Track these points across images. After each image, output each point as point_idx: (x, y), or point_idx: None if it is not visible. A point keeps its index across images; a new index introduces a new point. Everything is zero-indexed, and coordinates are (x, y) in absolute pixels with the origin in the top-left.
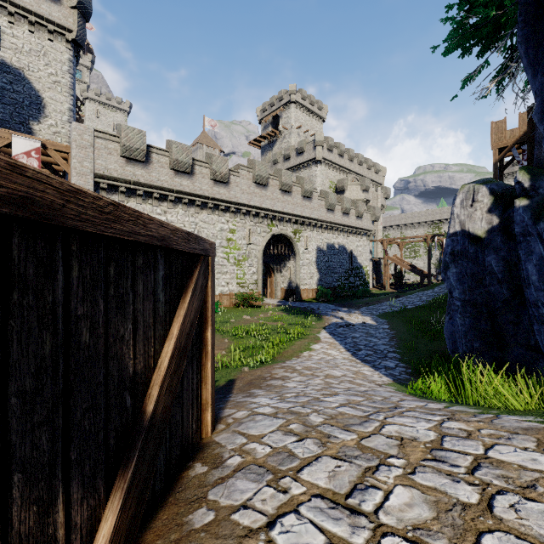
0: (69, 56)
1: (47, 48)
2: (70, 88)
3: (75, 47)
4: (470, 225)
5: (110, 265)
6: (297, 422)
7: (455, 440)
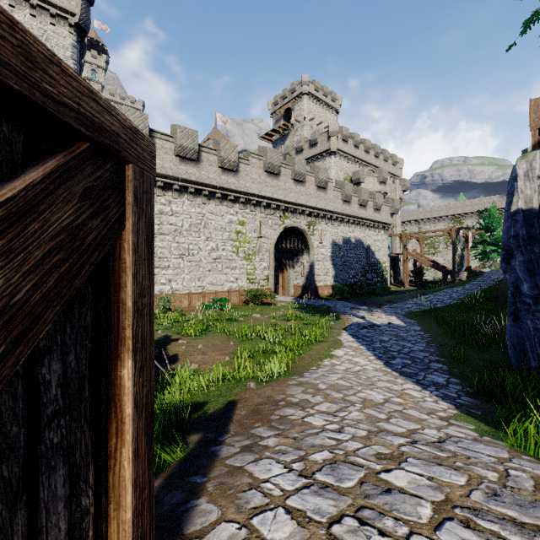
0: (72, 41)
1: (49, 32)
2: None
3: (78, 32)
4: None
5: None
6: None
7: None
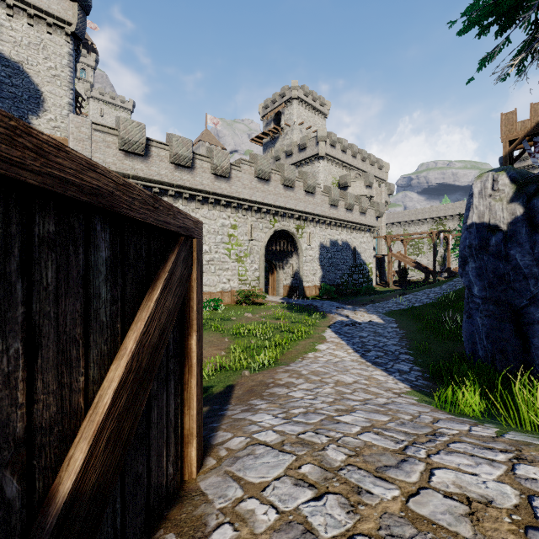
0: (68, 50)
1: (46, 41)
2: (69, 82)
3: (74, 40)
4: (490, 216)
5: None
6: (310, 460)
7: None
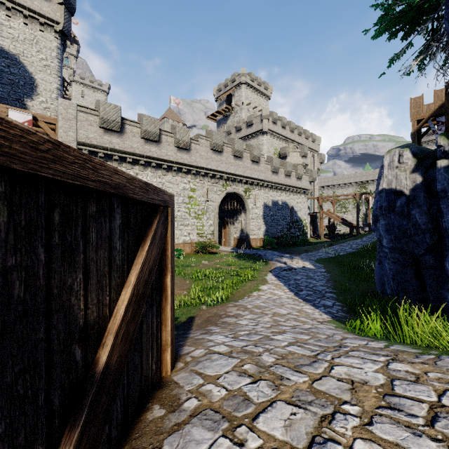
0: (57, 44)
1: (38, 37)
2: (57, 71)
3: (62, 36)
4: (396, 184)
5: (54, 211)
6: (250, 362)
7: (405, 384)
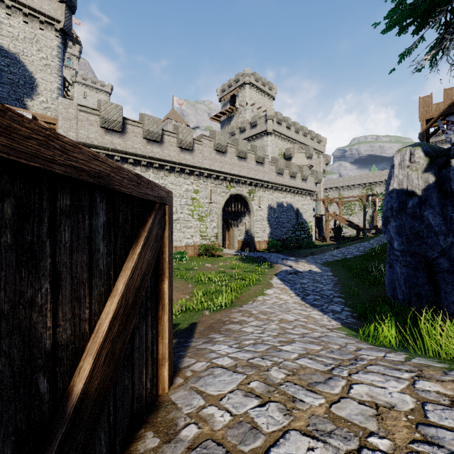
0: (57, 43)
1: (39, 36)
2: (58, 70)
3: (63, 35)
4: (408, 184)
5: (4, 202)
6: (257, 378)
7: (439, 410)
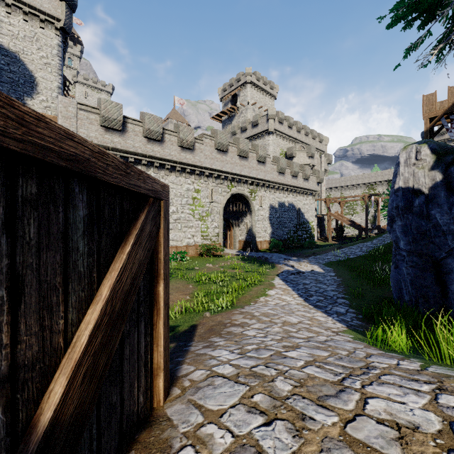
0: (58, 42)
1: (39, 34)
2: (58, 69)
3: (63, 34)
4: (414, 182)
5: None
6: (261, 390)
7: None
